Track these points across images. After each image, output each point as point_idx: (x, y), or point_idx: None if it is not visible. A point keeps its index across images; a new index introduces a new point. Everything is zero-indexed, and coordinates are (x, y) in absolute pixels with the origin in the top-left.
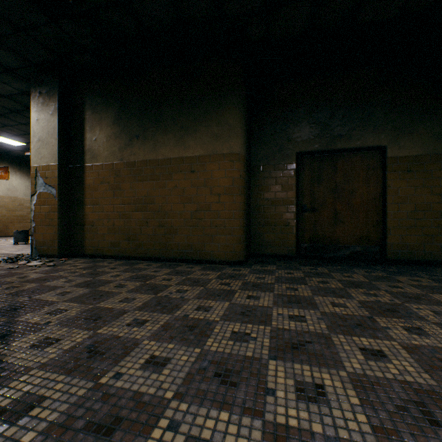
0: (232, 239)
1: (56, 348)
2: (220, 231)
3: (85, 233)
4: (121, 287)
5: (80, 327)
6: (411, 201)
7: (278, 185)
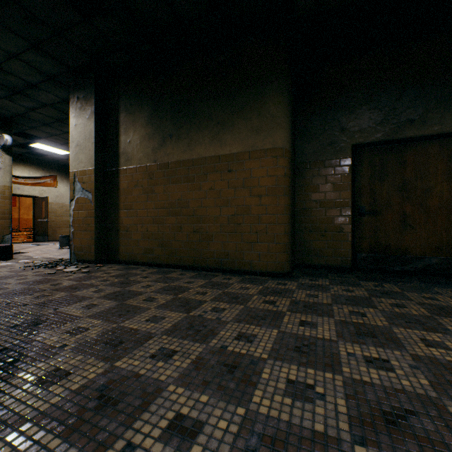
0: (275, 247)
1: (62, 387)
2: (261, 238)
3: (120, 238)
4: (151, 301)
5: (96, 356)
6: None
7: (329, 184)
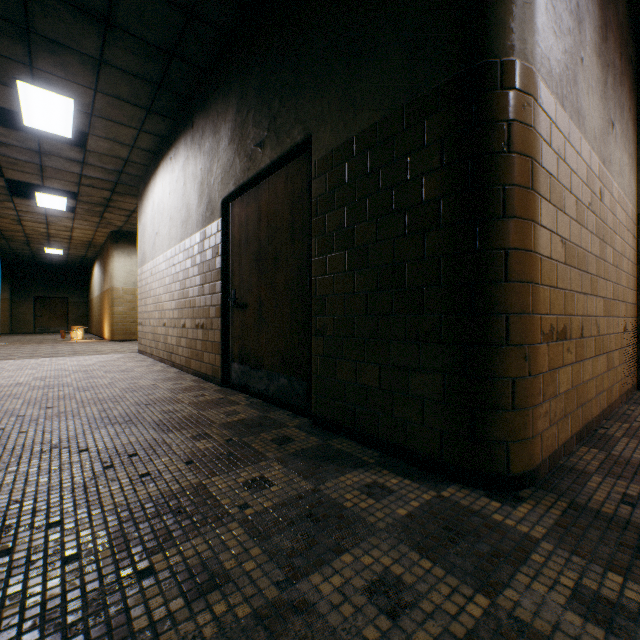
0: (6, 326)
1: None
2: (1, 323)
3: None
4: None
5: None
6: (77, 314)
7: (27, 307)
